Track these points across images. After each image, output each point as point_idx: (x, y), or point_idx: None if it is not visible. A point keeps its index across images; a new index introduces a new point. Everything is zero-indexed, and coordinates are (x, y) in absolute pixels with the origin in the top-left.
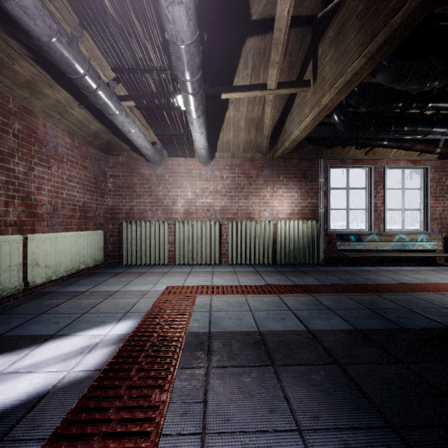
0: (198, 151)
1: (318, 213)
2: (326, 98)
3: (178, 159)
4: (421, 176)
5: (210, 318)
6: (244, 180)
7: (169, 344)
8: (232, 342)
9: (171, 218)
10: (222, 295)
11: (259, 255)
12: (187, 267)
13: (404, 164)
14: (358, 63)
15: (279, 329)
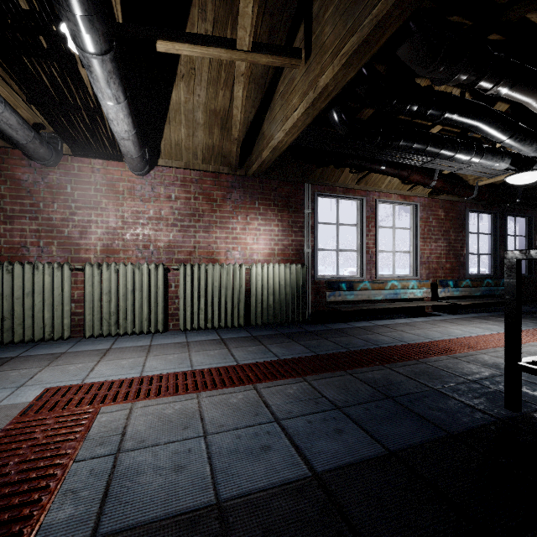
0: (121, 144)
1: (304, 254)
2: (327, 75)
3: (92, 162)
4: (410, 214)
5: (110, 479)
6: (204, 203)
7: None
8: None
9: (77, 259)
10: (154, 400)
11: (226, 314)
12: (106, 339)
13: (396, 199)
14: (383, 5)
15: (260, 484)
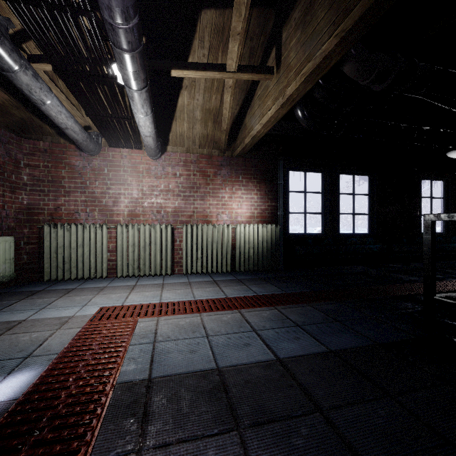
0: (144, 140)
1: (278, 216)
2: (291, 87)
3: (121, 151)
4: (368, 183)
5: (153, 354)
6: (200, 178)
7: (82, 410)
8: (181, 393)
9: (111, 221)
10: (172, 316)
11: (217, 263)
12: (131, 279)
13: (355, 171)
14: (329, 44)
15: (243, 361)
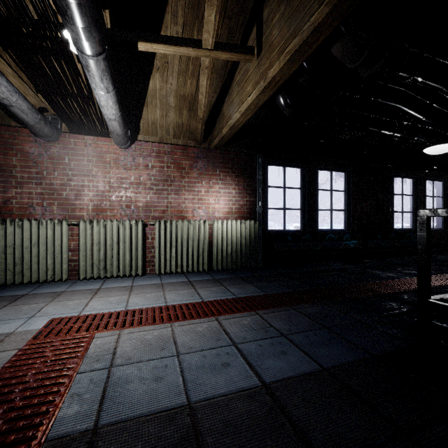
0: (109, 124)
1: (257, 212)
2: (274, 68)
3: (85, 138)
4: (345, 179)
5: (105, 386)
6: (175, 171)
7: None
8: None
9: (73, 216)
10: (137, 328)
11: (192, 261)
12: (96, 281)
13: (332, 167)
14: (319, 14)
15: (221, 391)
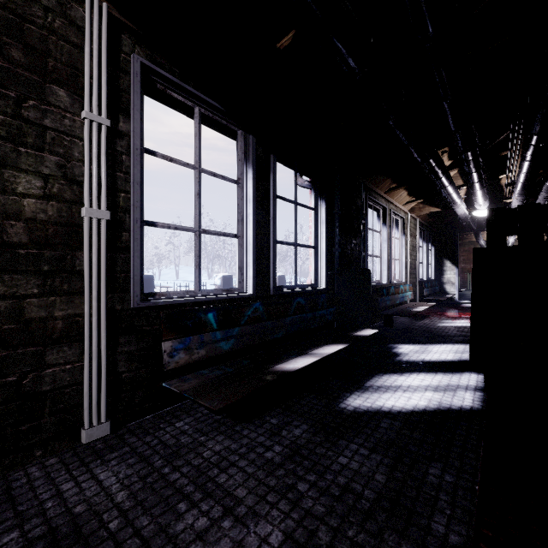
0: None
1: None
2: None
3: None
4: None
5: None
6: None
7: None
8: None
9: None
10: None
11: None
12: None
13: None
14: None
15: None
